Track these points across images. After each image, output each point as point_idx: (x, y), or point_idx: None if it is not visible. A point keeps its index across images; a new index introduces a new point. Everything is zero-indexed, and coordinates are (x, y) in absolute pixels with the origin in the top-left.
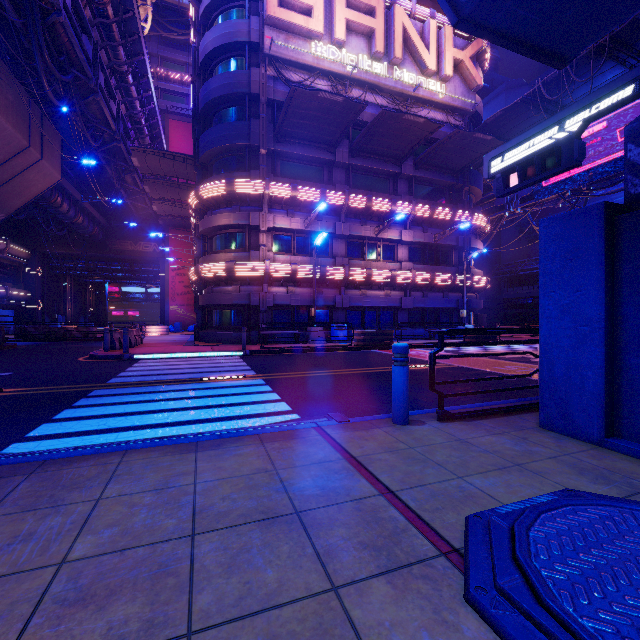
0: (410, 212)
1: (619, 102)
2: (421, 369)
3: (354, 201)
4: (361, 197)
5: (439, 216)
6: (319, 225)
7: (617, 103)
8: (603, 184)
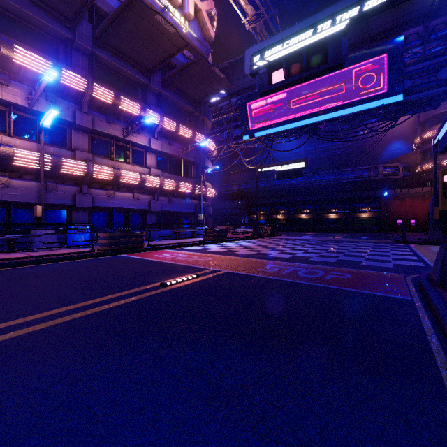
0: (158, 122)
1: (387, 2)
2: (191, 285)
3: (99, 92)
4: (108, 91)
5: (183, 133)
6: (51, 107)
7: (385, 3)
8: (281, 135)
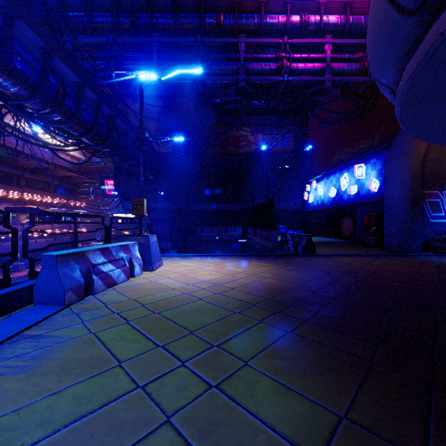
0: (59, 202)
1: None
2: None
3: (36, 198)
4: (39, 196)
5: (70, 204)
6: None
7: None
8: None
